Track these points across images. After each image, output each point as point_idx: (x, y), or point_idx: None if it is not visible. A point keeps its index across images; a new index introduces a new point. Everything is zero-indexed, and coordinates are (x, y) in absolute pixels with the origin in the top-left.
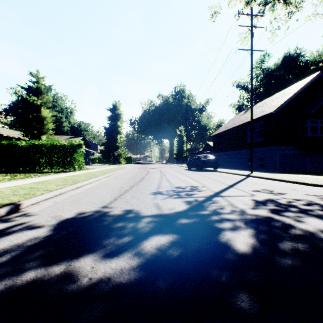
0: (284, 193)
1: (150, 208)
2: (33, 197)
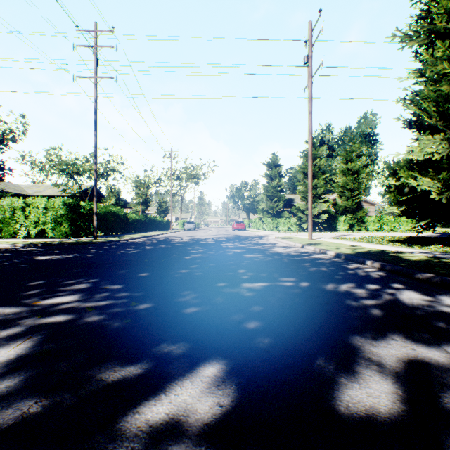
0: None
1: None
2: None
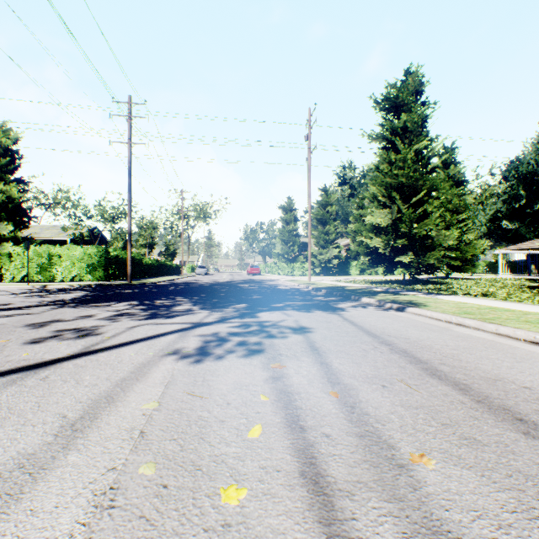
0: (60, 330)
1: (292, 313)
2: (434, 311)
